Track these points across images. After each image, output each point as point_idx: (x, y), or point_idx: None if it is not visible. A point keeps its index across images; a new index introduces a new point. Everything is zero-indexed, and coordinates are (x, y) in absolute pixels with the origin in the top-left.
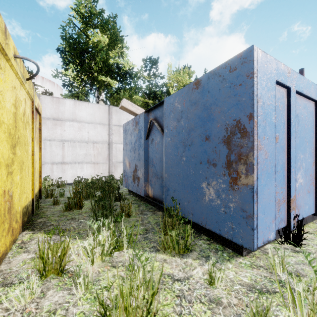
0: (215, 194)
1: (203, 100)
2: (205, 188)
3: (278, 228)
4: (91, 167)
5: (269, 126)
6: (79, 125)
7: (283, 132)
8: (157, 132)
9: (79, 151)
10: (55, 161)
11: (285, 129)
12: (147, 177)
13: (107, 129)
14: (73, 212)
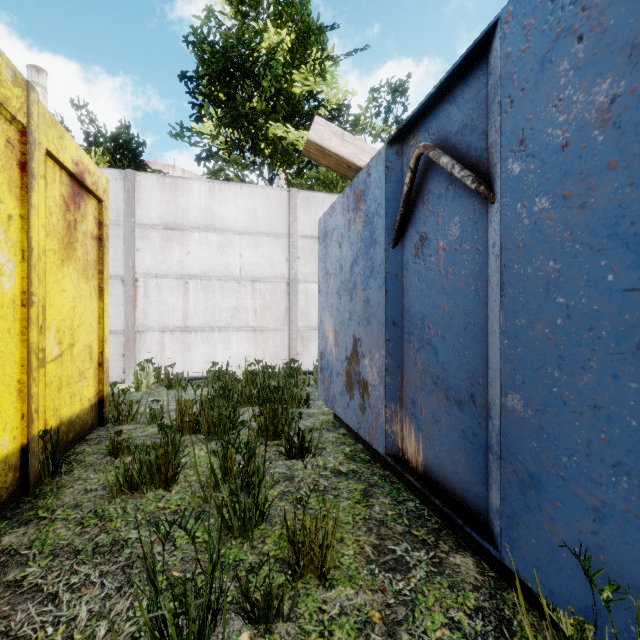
0: None
1: None
2: None
3: None
4: (247, 340)
5: None
6: (219, 238)
7: None
8: (446, 199)
9: (219, 302)
10: (168, 325)
11: None
12: (400, 387)
13: (284, 247)
14: (137, 503)
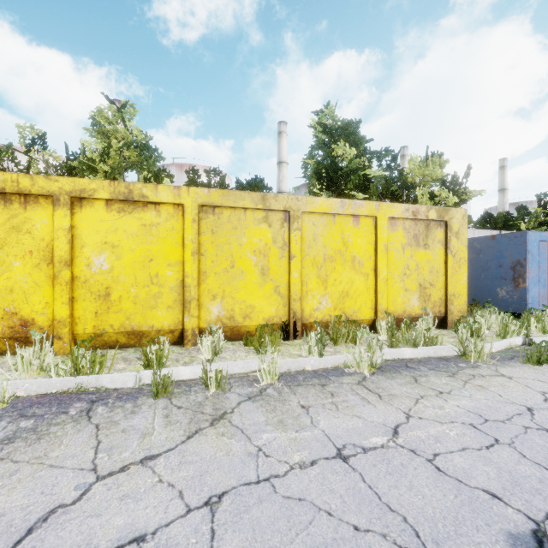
0: (506, 293)
1: (498, 247)
2: (499, 291)
3: (541, 309)
4: None
5: (535, 262)
6: None
7: (545, 263)
8: None
9: None
10: None
11: (546, 261)
12: None
13: None
14: None
